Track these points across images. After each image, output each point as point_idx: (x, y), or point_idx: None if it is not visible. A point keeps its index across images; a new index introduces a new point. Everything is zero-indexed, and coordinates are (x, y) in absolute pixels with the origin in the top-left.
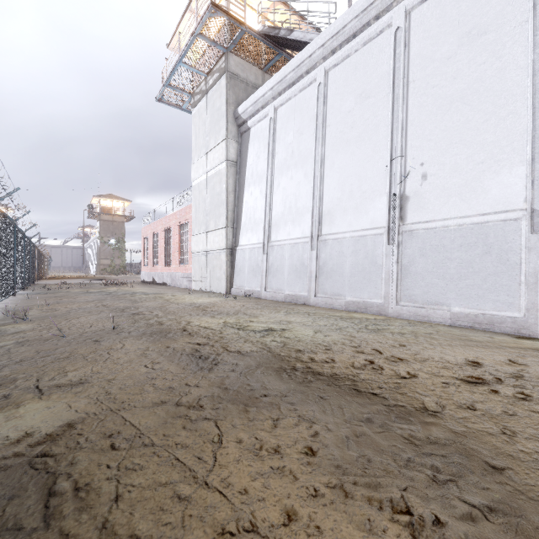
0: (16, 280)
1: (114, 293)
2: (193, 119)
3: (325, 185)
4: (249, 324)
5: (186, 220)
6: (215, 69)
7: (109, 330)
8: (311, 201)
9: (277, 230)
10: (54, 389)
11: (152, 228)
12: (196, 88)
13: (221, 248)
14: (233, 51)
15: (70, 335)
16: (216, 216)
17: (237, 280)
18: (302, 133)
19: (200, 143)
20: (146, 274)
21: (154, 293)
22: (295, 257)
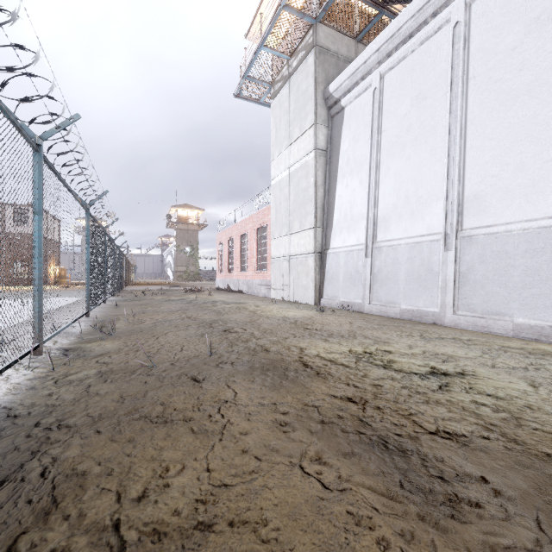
0: (106, 287)
1: (194, 301)
2: (272, 110)
3: (468, 160)
4: (393, 359)
5: (264, 222)
6: (300, 47)
7: (205, 358)
8: (442, 185)
9: (386, 227)
10: (148, 549)
11: (226, 234)
12: (277, 75)
13: (308, 251)
14: (323, 21)
15: (160, 365)
16: (301, 215)
17: (329, 290)
18: (426, 97)
19: (281, 136)
20: (220, 281)
21: (235, 302)
22: (416, 260)
